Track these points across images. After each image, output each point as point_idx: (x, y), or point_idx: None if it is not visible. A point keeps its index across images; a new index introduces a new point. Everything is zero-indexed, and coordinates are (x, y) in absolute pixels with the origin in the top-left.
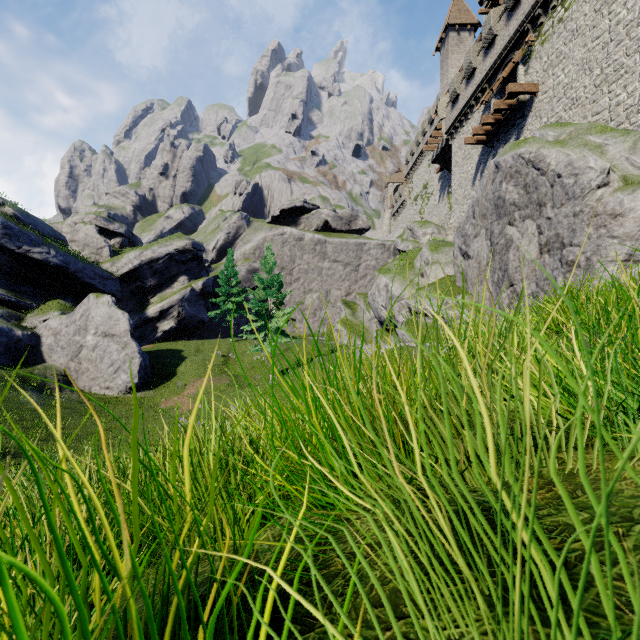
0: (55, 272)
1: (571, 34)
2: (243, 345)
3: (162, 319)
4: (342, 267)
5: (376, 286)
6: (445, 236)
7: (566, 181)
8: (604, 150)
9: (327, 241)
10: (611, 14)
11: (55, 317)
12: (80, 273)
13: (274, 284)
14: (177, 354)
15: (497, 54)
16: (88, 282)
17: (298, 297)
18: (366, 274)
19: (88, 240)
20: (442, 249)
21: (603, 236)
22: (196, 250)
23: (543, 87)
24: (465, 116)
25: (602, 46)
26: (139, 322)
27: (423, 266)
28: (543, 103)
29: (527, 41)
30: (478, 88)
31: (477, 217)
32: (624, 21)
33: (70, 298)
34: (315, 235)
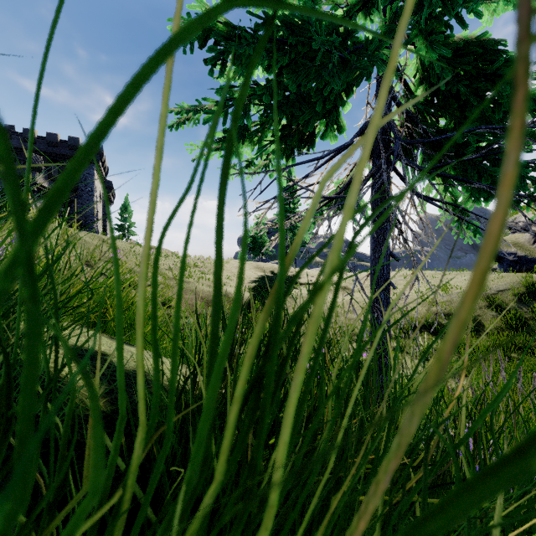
0: None
1: None
2: None
3: None
4: None
5: None
6: None
7: None
8: None
9: None
10: None
11: None
12: None
13: None
14: None
15: None
16: None
17: None
18: None
19: None
20: None
21: None
22: None
23: None
24: None
25: None
26: None
27: None
28: None
29: None
30: None
31: None
32: None
33: None
34: None
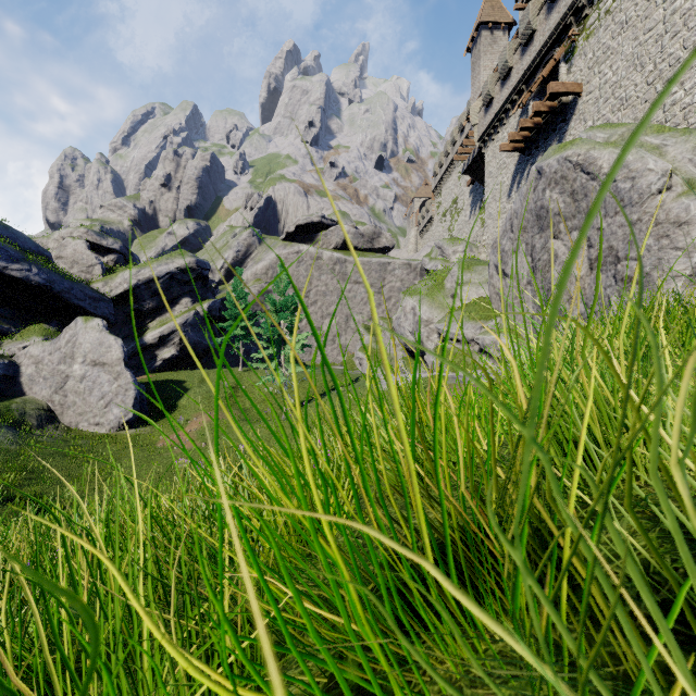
0: (37, 292)
1: (620, 26)
2: (253, 375)
3: (162, 346)
4: (364, 289)
5: (402, 309)
6: (477, 254)
7: (621, 186)
8: (663, 151)
9: (347, 260)
10: (666, 2)
11: (37, 343)
12: (67, 293)
13: (288, 306)
14: (178, 385)
15: (536, 51)
16: (76, 304)
17: (315, 322)
18: (390, 297)
19: (77, 257)
20: (475, 268)
21: (665, 248)
22: (201, 269)
23: (588, 87)
24: (500, 121)
25: (656, 39)
26: (135, 349)
27: (454, 287)
28: (588, 105)
29: (570, 35)
30: (514, 90)
31: (516, 230)
32: (681, 10)
33: (55, 322)
34: (334, 253)
